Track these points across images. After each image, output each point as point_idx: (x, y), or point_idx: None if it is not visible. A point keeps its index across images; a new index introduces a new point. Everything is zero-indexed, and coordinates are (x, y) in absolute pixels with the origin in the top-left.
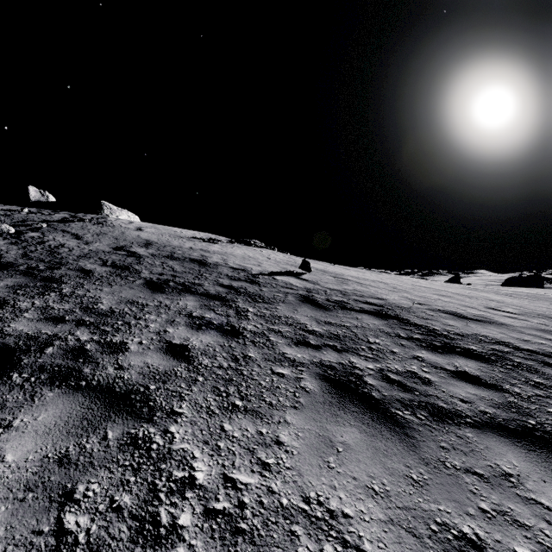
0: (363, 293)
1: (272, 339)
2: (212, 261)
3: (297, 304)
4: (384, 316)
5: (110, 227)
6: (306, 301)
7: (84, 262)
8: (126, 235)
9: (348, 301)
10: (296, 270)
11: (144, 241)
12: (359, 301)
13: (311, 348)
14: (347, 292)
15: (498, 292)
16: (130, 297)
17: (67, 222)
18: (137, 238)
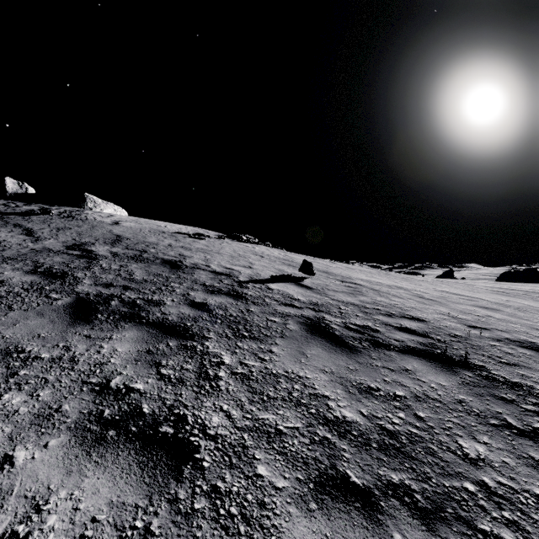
0: (389, 309)
1: (260, 473)
2: (190, 263)
3: (303, 338)
4: (444, 360)
5: (81, 220)
6: (317, 331)
7: (5, 268)
8: (94, 230)
9: (376, 326)
10: (294, 272)
11: (114, 236)
12: (390, 326)
13: (359, 514)
14: (367, 308)
15: (533, 298)
16: (20, 337)
17: (29, 215)
18: (107, 233)
